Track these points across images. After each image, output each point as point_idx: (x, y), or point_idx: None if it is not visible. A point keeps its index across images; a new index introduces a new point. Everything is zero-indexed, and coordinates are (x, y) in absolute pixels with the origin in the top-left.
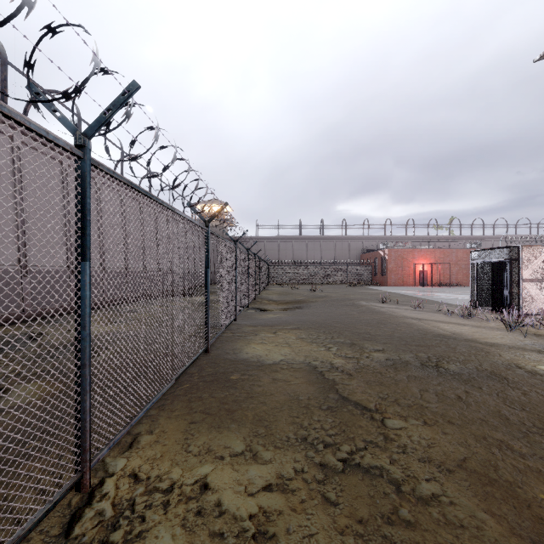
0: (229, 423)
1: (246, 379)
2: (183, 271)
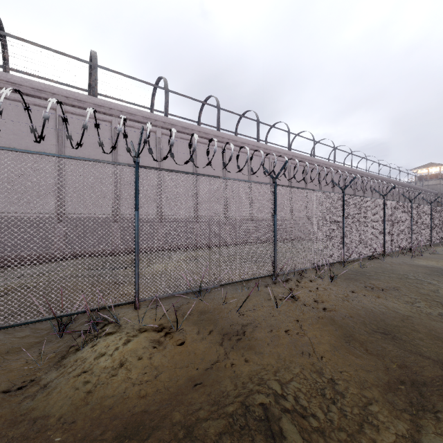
0: None
1: None
2: (439, 220)
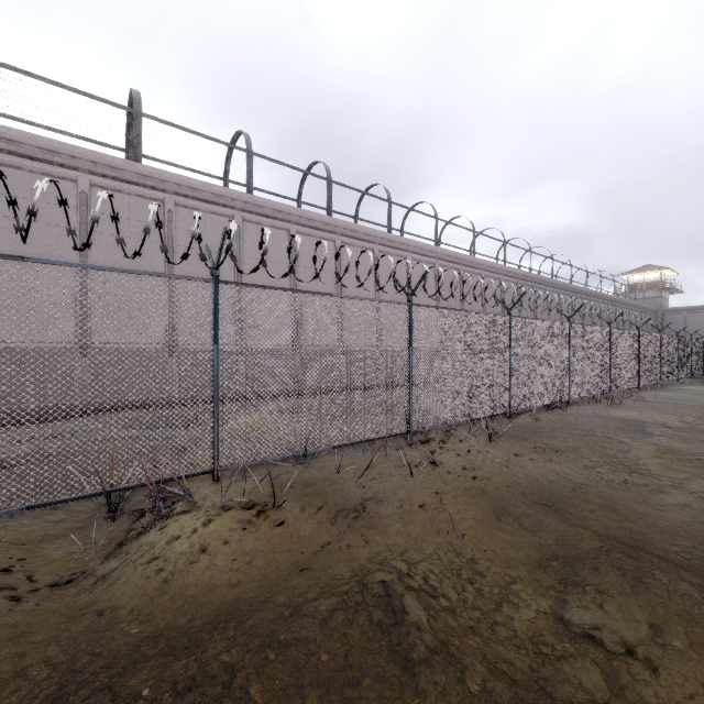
0: (673, 391)
1: (681, 390)
2: (652, 351)
